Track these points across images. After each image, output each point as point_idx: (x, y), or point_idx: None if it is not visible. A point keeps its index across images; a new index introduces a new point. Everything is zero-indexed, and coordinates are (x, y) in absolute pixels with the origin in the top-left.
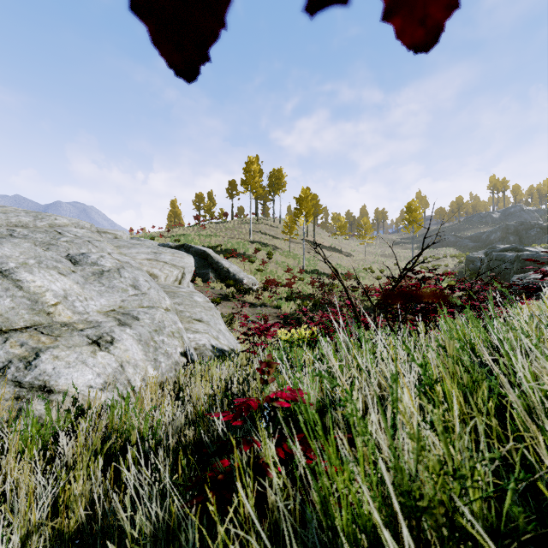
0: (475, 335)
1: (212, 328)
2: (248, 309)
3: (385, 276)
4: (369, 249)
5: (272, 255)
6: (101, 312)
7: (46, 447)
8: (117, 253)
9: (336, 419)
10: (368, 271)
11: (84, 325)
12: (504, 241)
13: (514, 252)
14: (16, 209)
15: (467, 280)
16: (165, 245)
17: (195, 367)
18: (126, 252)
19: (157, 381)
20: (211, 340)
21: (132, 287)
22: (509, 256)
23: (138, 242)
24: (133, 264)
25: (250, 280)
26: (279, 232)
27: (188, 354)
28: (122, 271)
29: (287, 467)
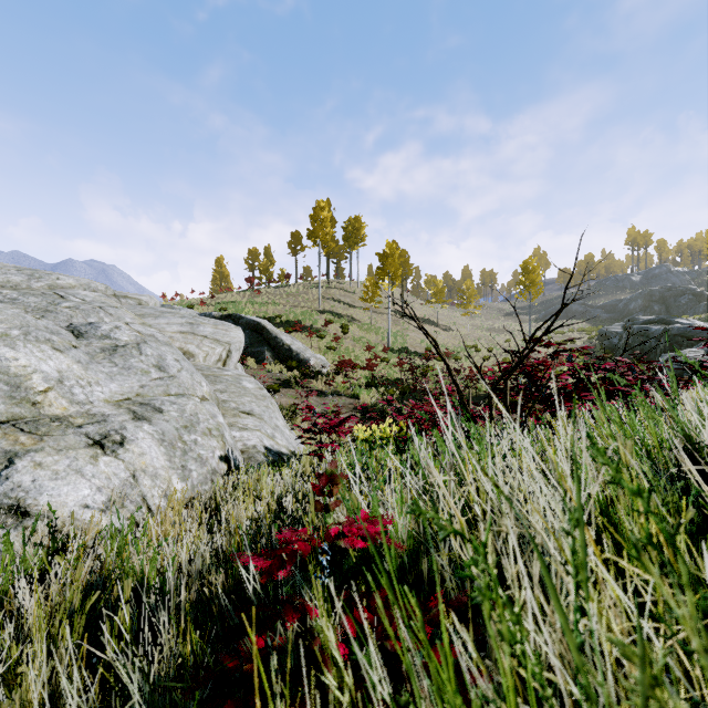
0: (650, 431)
1: (266, 423)
2: (316, 399)
3: (504, 348)
4: (473, 322)
5: (348, 329)
6: (110, 402)
7: (4, 600)
8: (139, 323)
9: (439, 566)
10: (472, 349)
11: (84, 420)
12: (647, 312)
13: (660, 324)
14: (5, 265)
15: (609, 358)
16: (207, 315)
17: (240, 477)
18: (152, 322)
19: (186, 497)
20: (264, 439)
21: (156, 368)
22: (655, 330)
23: (169, 310)
24: (159, 337)
25: (319, 361)
26: (357, 299)
27: (231, 459)
28: (142, 346)
29: (361, 645)
